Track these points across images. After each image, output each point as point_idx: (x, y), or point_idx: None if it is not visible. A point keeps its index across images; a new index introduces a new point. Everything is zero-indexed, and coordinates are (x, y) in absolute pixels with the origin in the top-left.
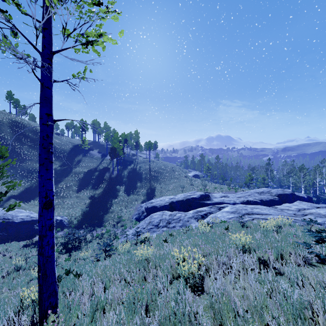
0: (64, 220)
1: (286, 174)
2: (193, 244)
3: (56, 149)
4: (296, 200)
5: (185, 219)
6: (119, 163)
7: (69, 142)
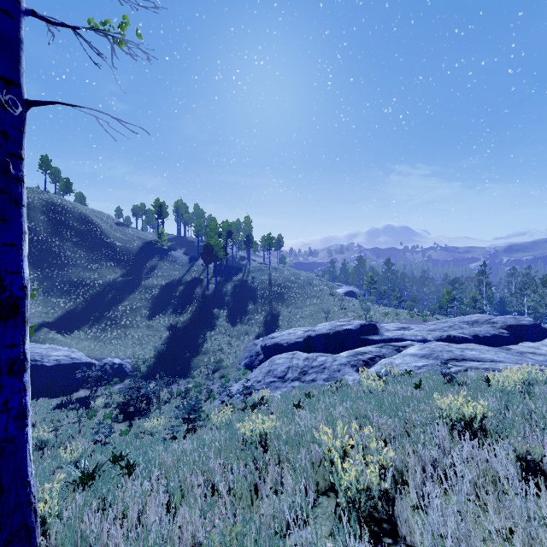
0: (125, 364)
1: (516, 292)
2: (354, 414)
3: (117, 248)
4: (542, 337)
5: (333, 367)
6: (219, 271)
7: (137, 238)
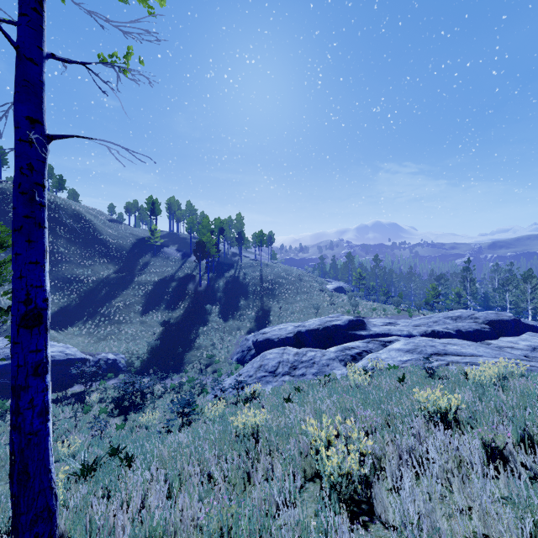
0: (119, 360)
1: (499, 288)
2: (340, 407)
3: (110, 245)
4: (522, 331)
5: (322, 362)
6: (211, 267)
7: (130, 234)
